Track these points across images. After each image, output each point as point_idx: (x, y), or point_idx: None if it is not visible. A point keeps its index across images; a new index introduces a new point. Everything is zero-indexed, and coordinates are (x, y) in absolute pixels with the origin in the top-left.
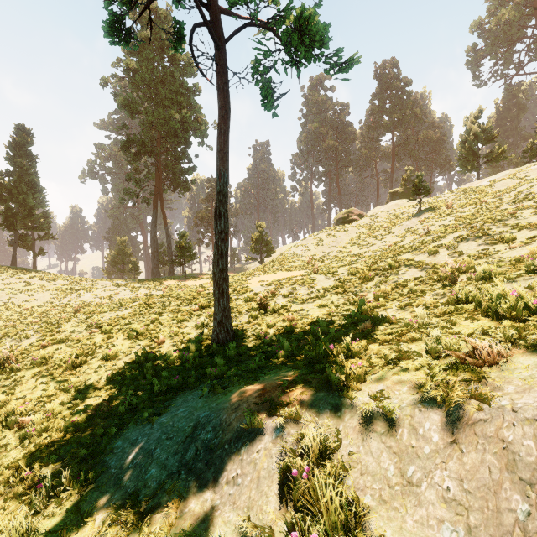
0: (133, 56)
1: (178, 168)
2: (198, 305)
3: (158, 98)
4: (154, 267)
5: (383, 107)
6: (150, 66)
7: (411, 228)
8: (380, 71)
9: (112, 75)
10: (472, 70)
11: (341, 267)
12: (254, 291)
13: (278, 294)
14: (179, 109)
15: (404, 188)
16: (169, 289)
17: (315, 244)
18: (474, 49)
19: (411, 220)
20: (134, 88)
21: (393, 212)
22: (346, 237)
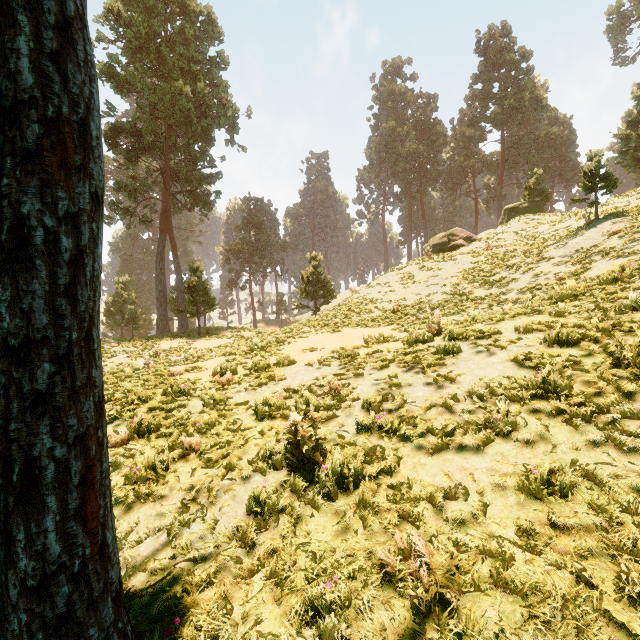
0: (128, 9)
1: (197, 177)
2: (126, 428)
3: (162, 69)
4: (160, 318)
5: (488, 93)
6: (151, 21)
7: (591, 247)
8: (485, 41)
9: (97, 38)
10: (613, 42)
11: (501, 320)
12: (289, 379)
13: (351, 396)
14: (193, 84)
15: (528, 201)
16: (163, 355)
17: (402, 282)
18: (618, 10)
19: (583, 234)
20: (129, 56)
21: (523, 232)
22: (456, 269)
